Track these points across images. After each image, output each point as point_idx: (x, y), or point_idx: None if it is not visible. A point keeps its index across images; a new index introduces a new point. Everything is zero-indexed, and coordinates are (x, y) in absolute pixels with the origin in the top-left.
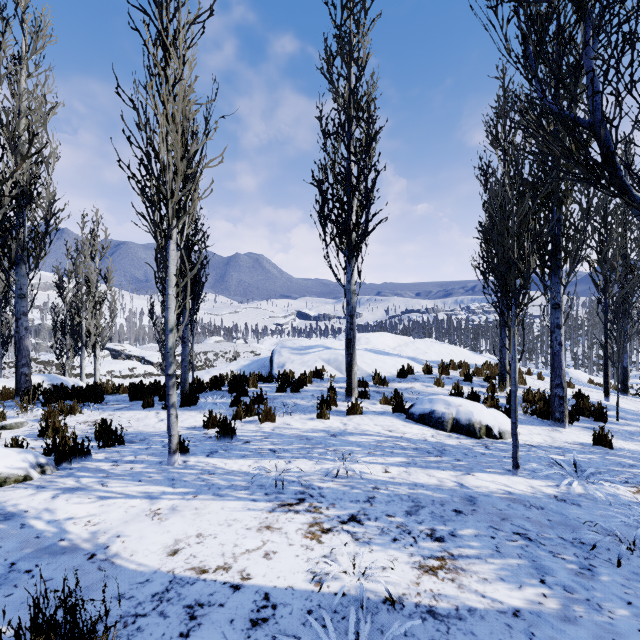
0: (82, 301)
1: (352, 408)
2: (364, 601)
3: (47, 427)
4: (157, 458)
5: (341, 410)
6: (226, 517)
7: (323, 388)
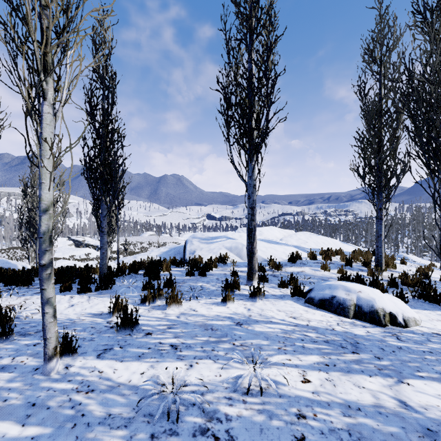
0: (37, 201)
1: (254, 292)
2: None
3: None
4: (37, 361)
5: (244, 294)
6: None
7: (226, 272)
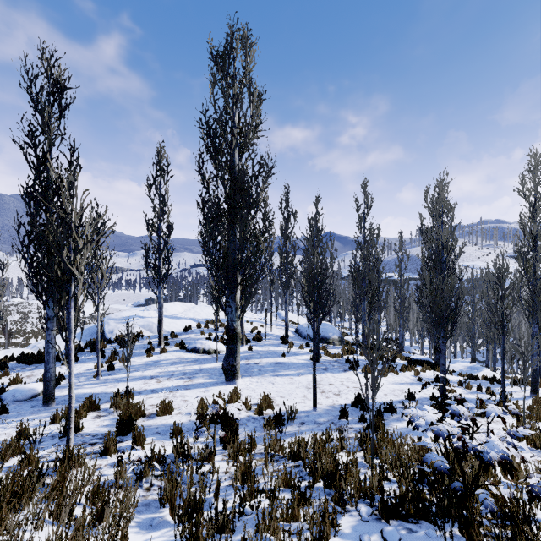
0: None
1: (162, 350)
2: (173, 386)
3: (13, 381)
4: (89, 379)
5: (157, 352)
6: (133, 384)
7: (145, 343)
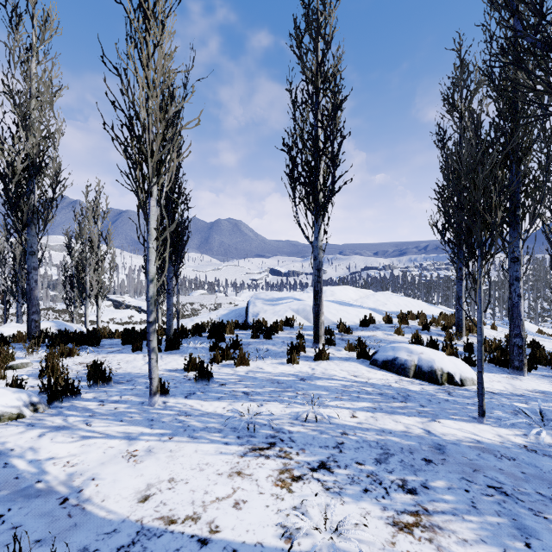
0: (86, 258)
1: (319, 354)
2: None
3: (47, 368)
4: (140, 398)
5: (309, 356)
6: (199, 461)
7: (293, 335)
